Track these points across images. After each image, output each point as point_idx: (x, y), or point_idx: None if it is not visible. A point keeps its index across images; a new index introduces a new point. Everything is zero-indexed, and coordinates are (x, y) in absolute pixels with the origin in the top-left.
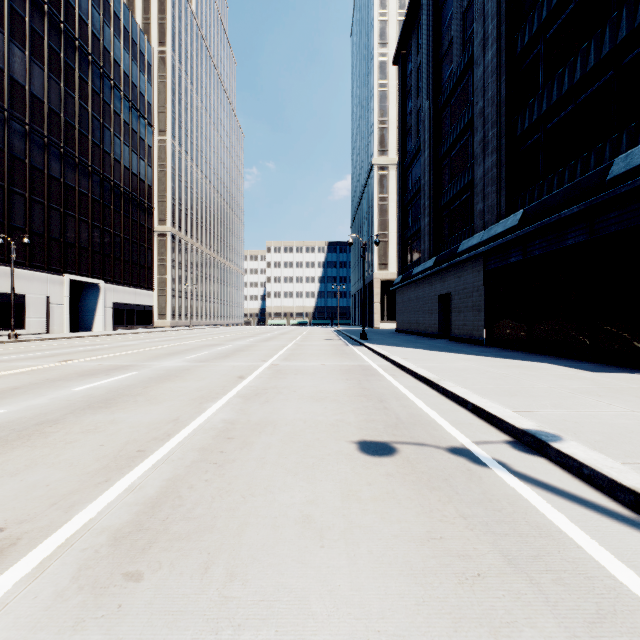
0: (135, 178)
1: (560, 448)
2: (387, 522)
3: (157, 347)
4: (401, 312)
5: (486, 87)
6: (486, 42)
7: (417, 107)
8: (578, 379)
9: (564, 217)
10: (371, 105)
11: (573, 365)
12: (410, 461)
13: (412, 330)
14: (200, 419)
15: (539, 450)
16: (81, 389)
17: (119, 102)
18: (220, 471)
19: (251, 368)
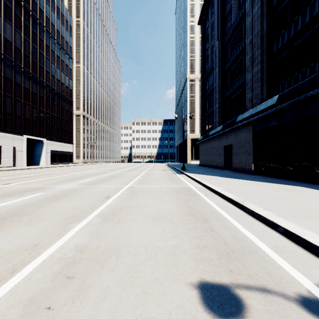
0: (63, 85)
1: None
2: None
3: (67, 175)
4: (202, 155)
5: (254, 27)
6: (254, 1)
7: (211, 45)
8: None
9: (310, 96)
10: (186, 48)
11: None
12: None
13: (209, 165)
14: (56, 245)
15: None
16: None
17: (54, 45)
18: None
19: (116, 189)
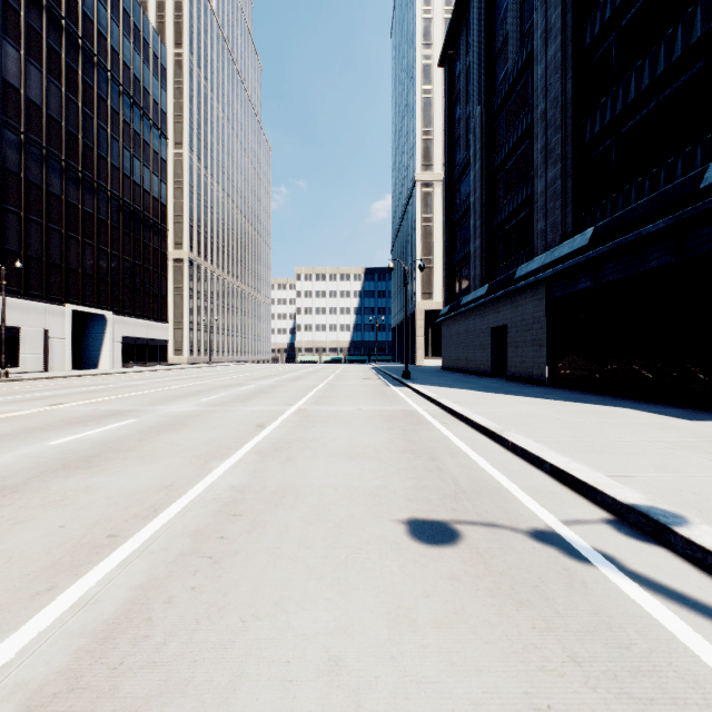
0: (147, 196)
1: (691, 537)
2: (460, 672)
3: (167, 388)
4: (448, 347)
5: (549, 86)
6: (549, 34)
7: (466, 114)
8: (672, 429)
9: (646, 234)
10: (414, 114)
11: (659, 411)
12: (481, 553)
13: (461, 368)
14: (201, 485)
15: (656, 536)
16: (62, 442)
17: (129, 110)
18: (215, 571)
19: (274, 414)
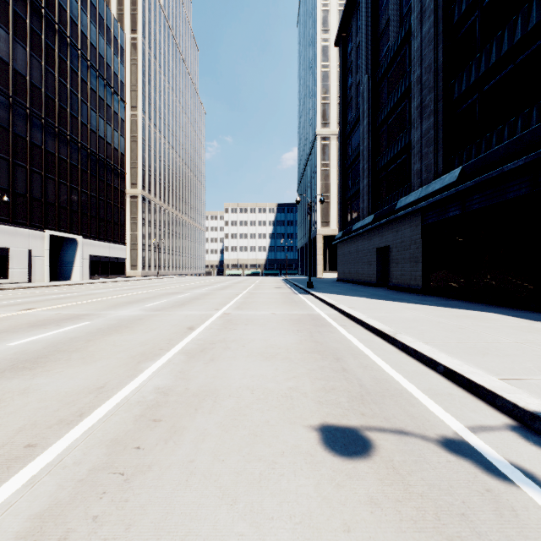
0: (109, 147)
1: None
2: None
3: (121, 295)
4: (342, 263)
5: (423, 56)
6: (423, 15)
7: (356, 82)
8: (539, 332)
9: (507, 171)
10: (315, 84)
11: (520, 315)
12: (397, 469)
13: (352, 279)
14: (129, 387)
15: None
16: (19, 343)
17: (95, 80)
18: (123, 493)
19: (203, 317)
